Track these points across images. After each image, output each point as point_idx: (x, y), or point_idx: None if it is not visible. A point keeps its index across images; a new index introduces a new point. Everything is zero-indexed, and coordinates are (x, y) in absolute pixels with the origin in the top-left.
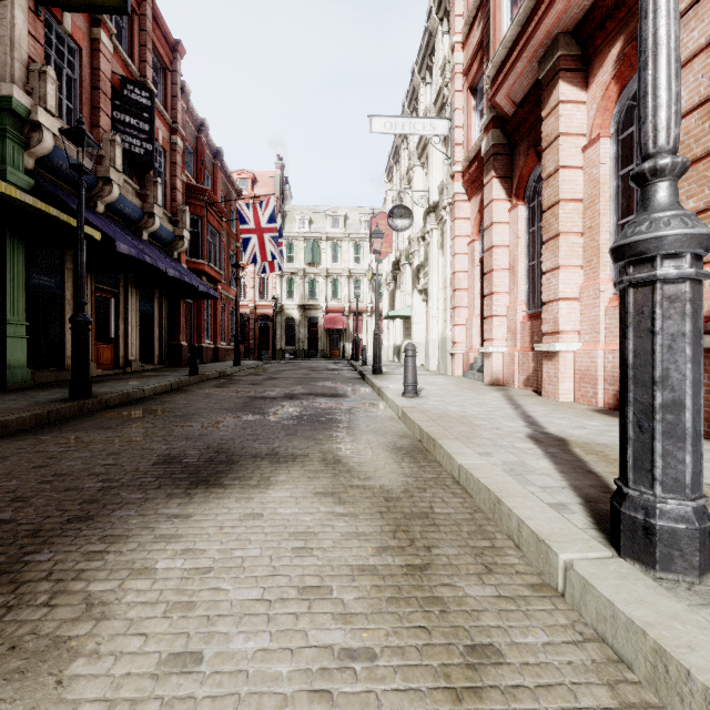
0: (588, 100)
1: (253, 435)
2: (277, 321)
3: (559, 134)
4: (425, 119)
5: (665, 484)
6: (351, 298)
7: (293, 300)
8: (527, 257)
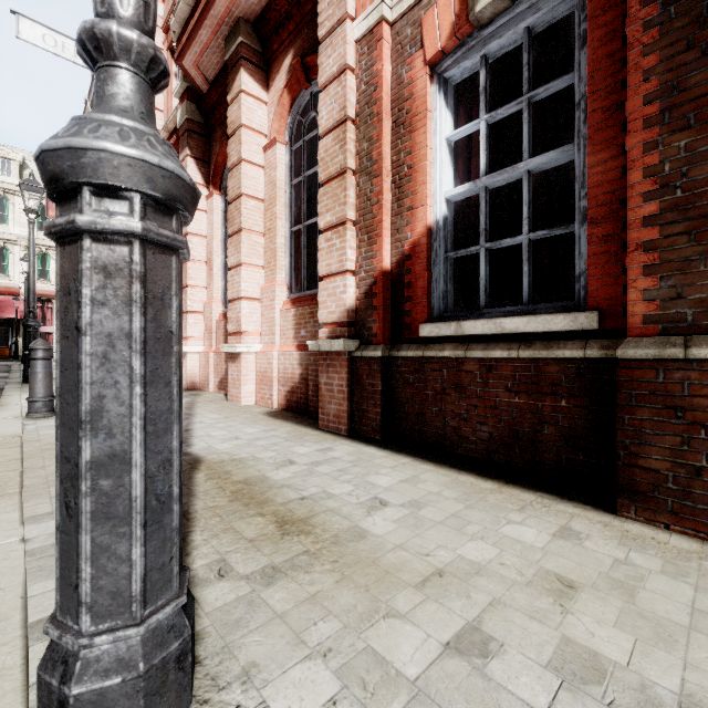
0: (269, 102)
1: None
2: None
3: (242, 125)
4: None
5: (97, 607)
6: None
7: None
8: (224, 252)
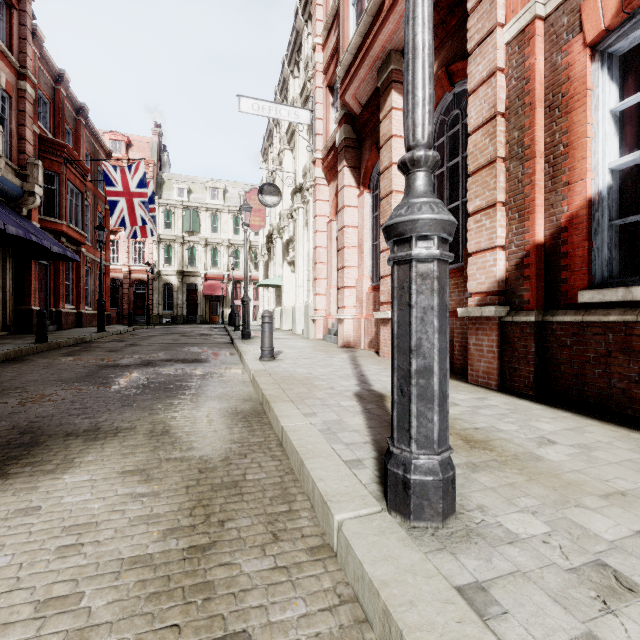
0: None
1: (80, 409)
2: (154, 286)
3: (392, 135)
4: (290, 107)
5: (418, 441)
6: (230, 267)
7: (171, 266)
8: (372, 238)
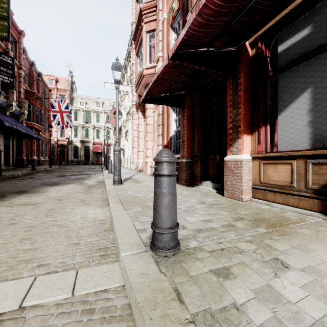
0: None
1: (63, 181)
2: (69, 147)
3: (147, 108)
4: (123, 85)
5: (115, 175)
6: (105, 138)
7: (77, 138)
8: None
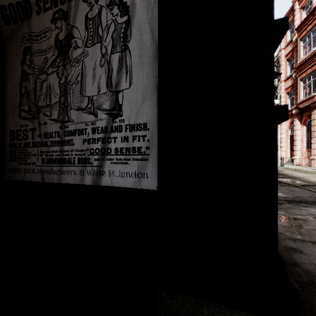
0: None
1: None
2: None
3: (315, 119)
4: None
5: None
6: None
7: None
8: (306, 138)
